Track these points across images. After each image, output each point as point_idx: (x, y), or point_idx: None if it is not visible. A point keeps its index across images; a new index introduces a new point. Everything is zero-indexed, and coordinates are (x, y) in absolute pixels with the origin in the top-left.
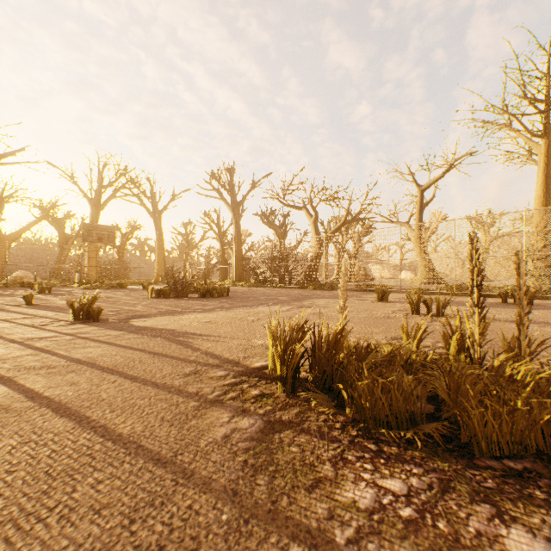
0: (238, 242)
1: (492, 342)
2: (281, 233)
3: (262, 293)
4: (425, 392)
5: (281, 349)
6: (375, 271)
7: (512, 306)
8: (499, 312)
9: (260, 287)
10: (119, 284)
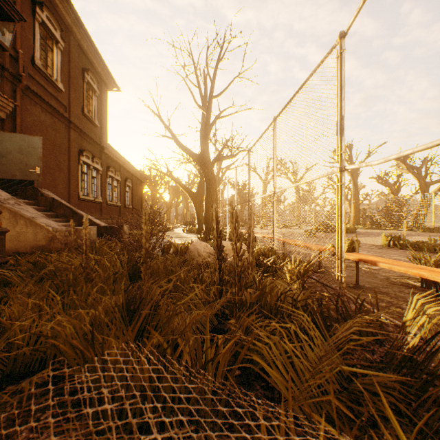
0: (355, 197)
1: None
2: (394, 189)
3: (377, 232)
4: (415, 244)
5: (385, 238)
6: None
7: None
8: None
9: (375, 230)
10: (284, 226)
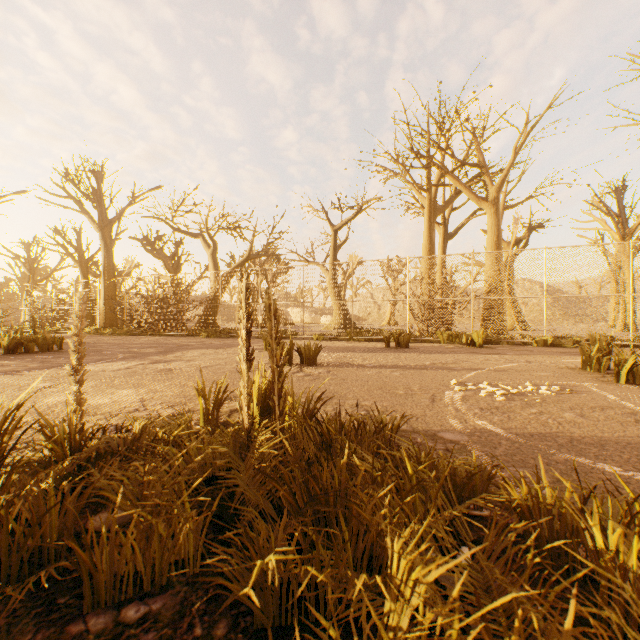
0: (109, 274)
1: (331, 393)
2: (172, 266)
3: (126, 343)
4: (82, 503)
5: None
6: (297, 315)
7: (391, 350)
8: (374, 357)
9: (135, 336)
10: None
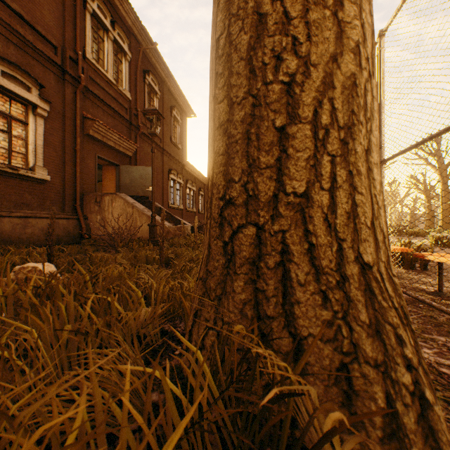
0: (444, 197)
1: None
2: None
3: None
4: None
5: (431, 238)
6: None
7: None
8: None
9: None
10: None
